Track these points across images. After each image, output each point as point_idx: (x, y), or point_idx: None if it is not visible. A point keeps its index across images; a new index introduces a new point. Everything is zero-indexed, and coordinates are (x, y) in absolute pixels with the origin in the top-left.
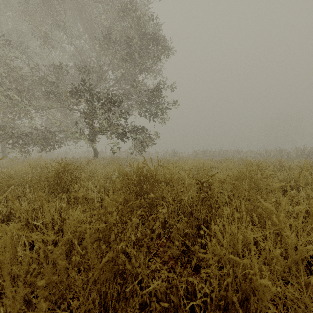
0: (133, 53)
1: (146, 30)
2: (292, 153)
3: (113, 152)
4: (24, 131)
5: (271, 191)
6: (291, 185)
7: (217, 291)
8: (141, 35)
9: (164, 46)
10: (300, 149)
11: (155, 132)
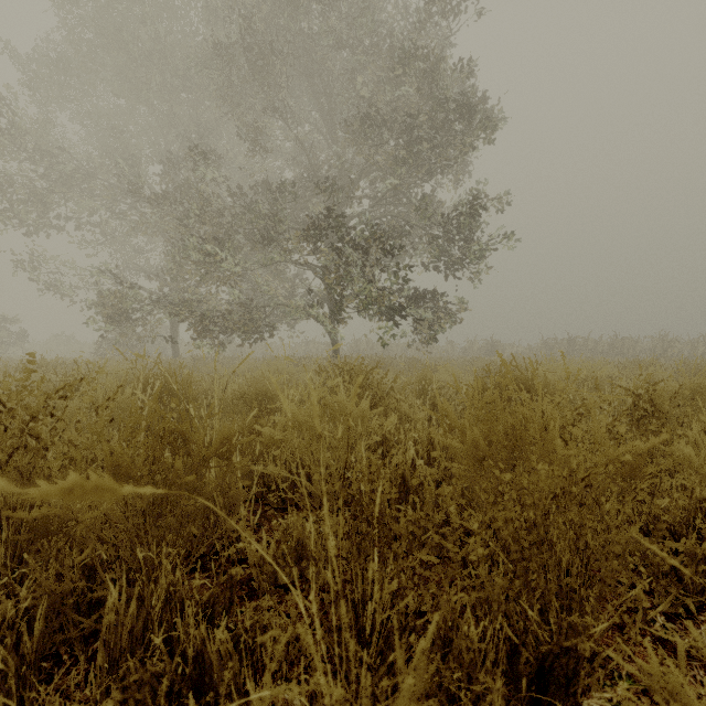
0: (418, 142)
1: (448, 92)
2: None
3: (382, 346)
4: (217, 309)
5: None
6: None
7: (698, 492)
8: (435, 104)
9: (486, 119)
10: None
11: (457, 300)
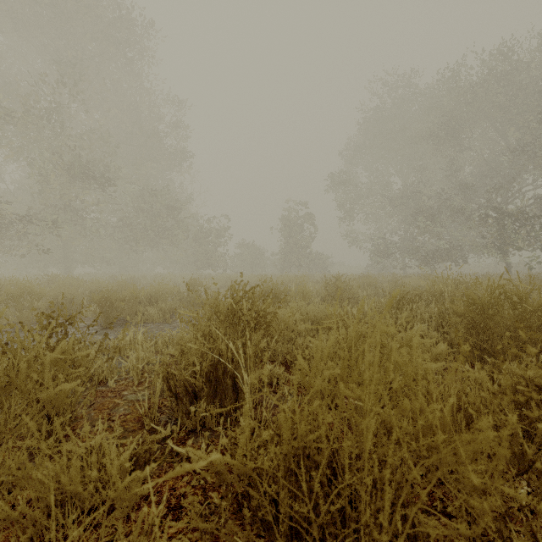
0: None
1: None
2: None
3: (530, 267)
4: (431, 249)
5: None
6: None
7: None
8: None
9: None
10: None
11: None
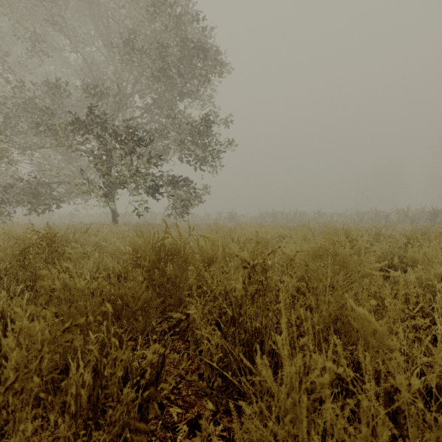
0: (169, 68)
1: (188, 35)
2: (392, 216)
3: (138, 215)
4: (0, 183)
5: (366, 276)
6: (394, 263)
7: None
8: (180, 42)
9: (215, 60)
10: (402, 211)
11: (203, 185)
